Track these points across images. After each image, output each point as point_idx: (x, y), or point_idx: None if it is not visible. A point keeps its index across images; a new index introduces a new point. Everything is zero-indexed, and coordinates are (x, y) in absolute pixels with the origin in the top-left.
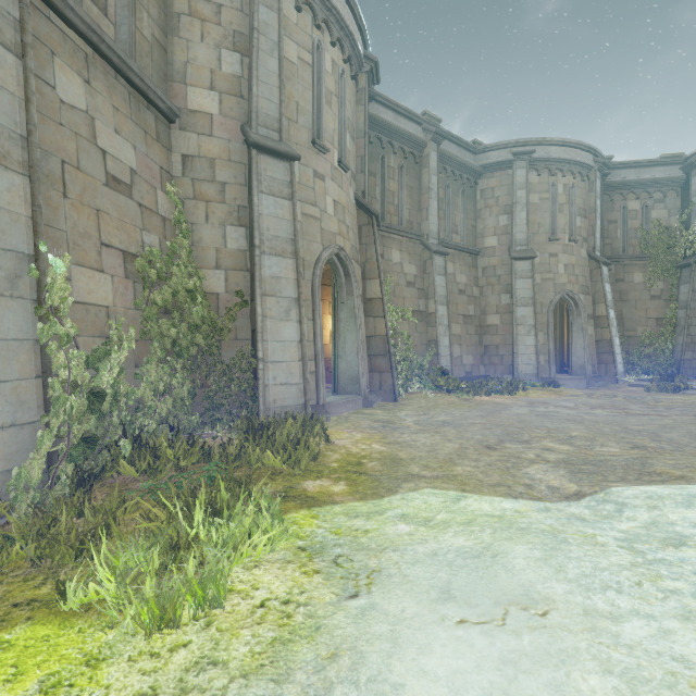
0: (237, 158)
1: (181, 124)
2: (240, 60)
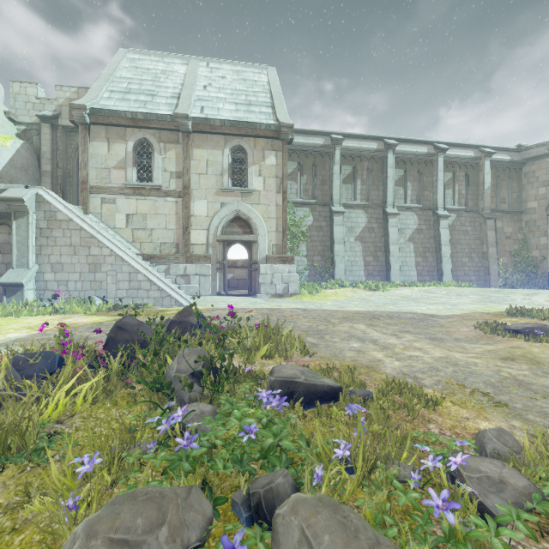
0: (544, 217)
1: (524, 213)
2: (545, 188)
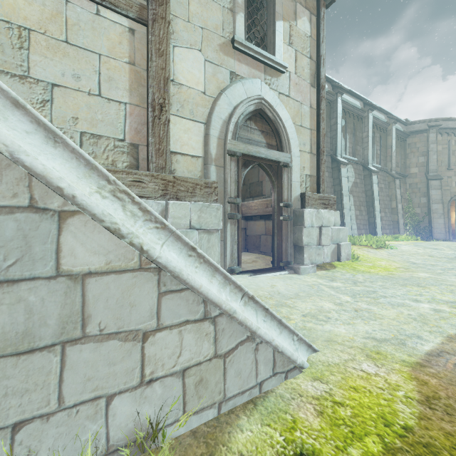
0: (423, 181)
1: (408, 177)
2: (424, 158)
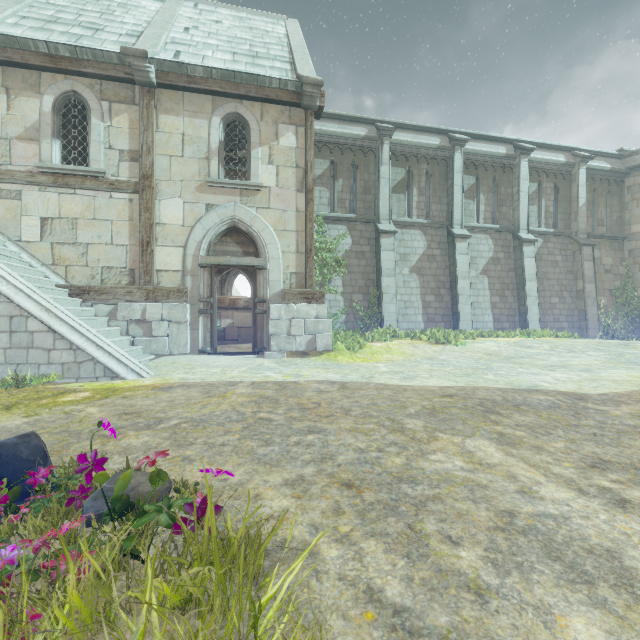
0: None
1: (627, 239)
2: None
